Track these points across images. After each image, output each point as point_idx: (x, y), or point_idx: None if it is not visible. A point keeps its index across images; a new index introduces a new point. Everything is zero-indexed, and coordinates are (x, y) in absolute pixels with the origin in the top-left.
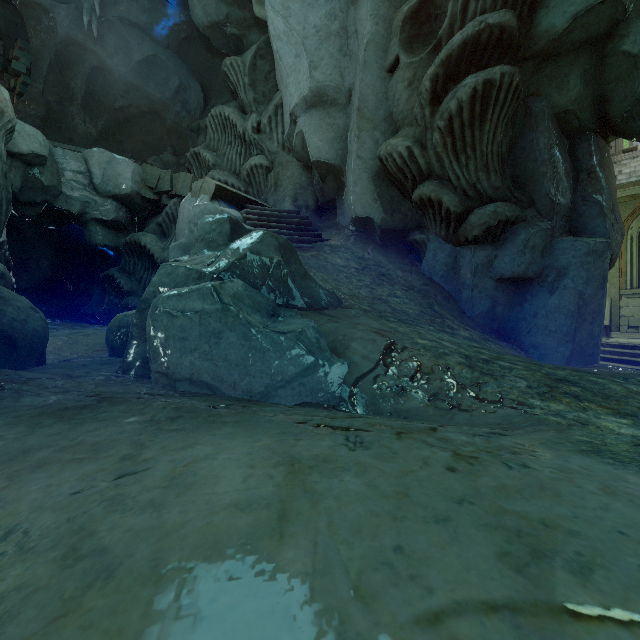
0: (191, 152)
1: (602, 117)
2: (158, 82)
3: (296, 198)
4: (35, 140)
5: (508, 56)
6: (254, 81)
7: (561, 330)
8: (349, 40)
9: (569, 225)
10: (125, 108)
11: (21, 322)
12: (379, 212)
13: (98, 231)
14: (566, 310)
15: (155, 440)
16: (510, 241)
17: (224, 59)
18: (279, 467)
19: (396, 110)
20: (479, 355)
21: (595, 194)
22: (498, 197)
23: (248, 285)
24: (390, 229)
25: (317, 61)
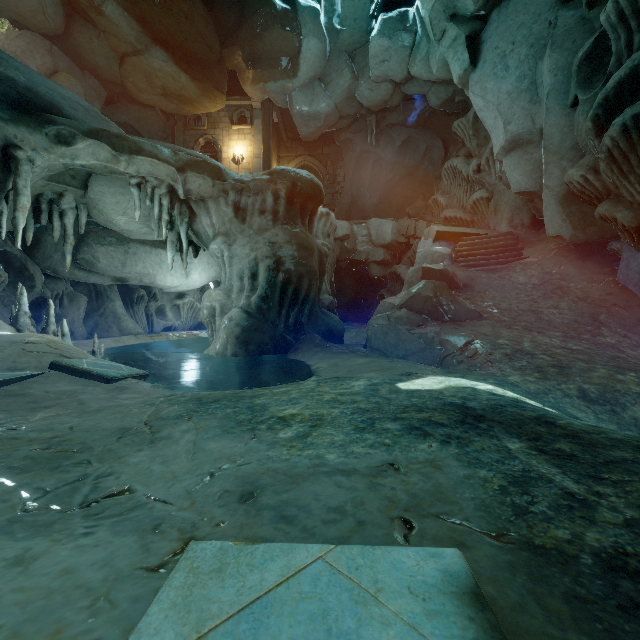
0: (431, 199)
1: None
2: (412, 153)
3: (512, 219)
4: (344, 228)
5: None
6: (477, 130)
7: None
8: (538, 90)
9: None
10: (392, 179)
11: (335, 326)
12: (568, 230)
13: (374, 268)
14: None
15: (353, 357)
16: None
17: (453, 124)
18: (369, 361)
19: (580, 139)
20: (535, 351)
21: None
22: None
23: (409, 311)
24: (583, 243)
25: (510, 117)
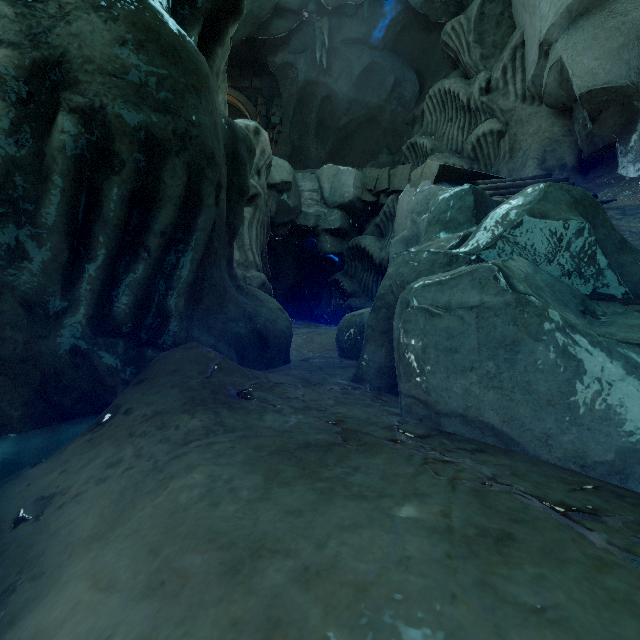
0: (407, 144)
1: None
2: (375, 88)
3: (543, 159)
4: (284, 170)
5: None
6: (481, 34)
7: None
8: None
9: None
10: (347, 125)
11: (272, 322)
12: None
13: (327, 240)
14: None
15: None
16: None
17: (444, 27)
18: None
19: None
20: None
21: None
22: None
23: (534, 265)
24: None
25: None
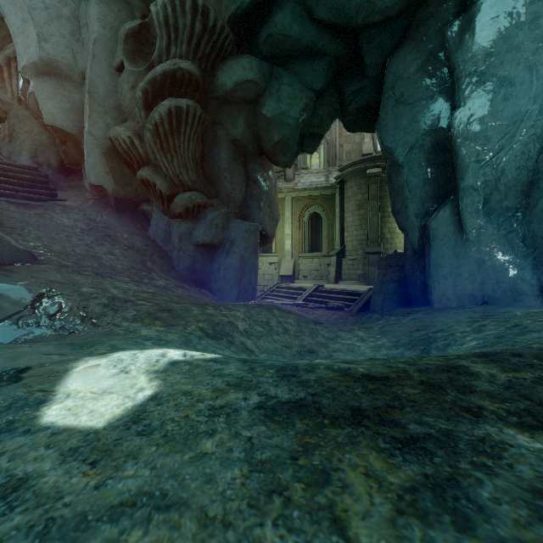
0: None
1: (261, 148)
2: None
3: (36, 154)
4: None
5: (199, 93)
6: None
7: (233, 279)
8: (81, 29)
9: (242, 212)
10: None
11: None
12: (111, 183)
13: None
14: (235, 266)
15: None
16: (203, 219)
17: None
18: None
19: (124, 104)
20: (130, 297)
21: (258, 195)
22: (195, 188)
23: None
24: (122, 198)
25: (47, 35)
